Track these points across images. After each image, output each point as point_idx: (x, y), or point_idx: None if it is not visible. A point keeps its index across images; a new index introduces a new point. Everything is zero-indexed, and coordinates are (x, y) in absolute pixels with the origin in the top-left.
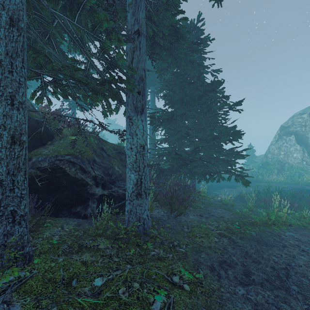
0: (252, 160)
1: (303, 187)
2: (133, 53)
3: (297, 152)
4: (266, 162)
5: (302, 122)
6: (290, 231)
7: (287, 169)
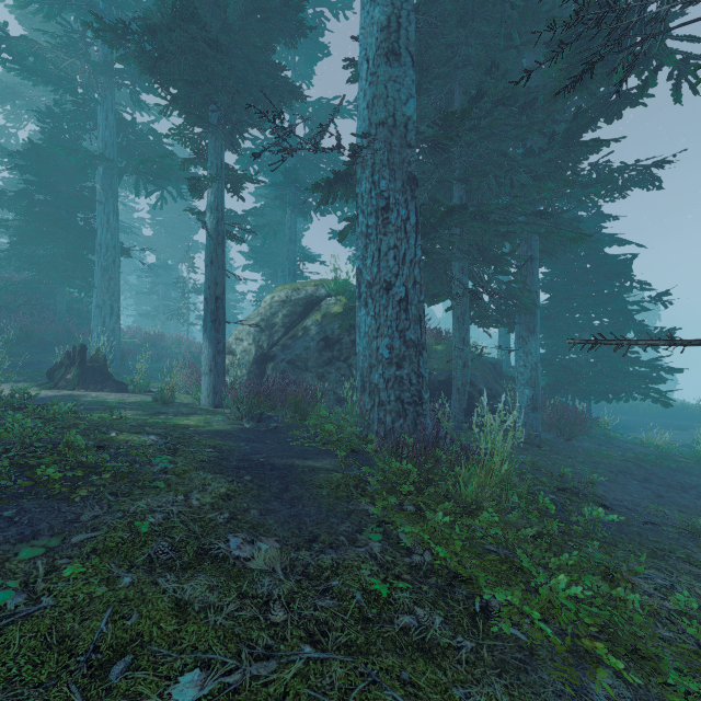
0: None
1: None
2: (527, 278)
3: None
4: None
5: None
6: None
7: None
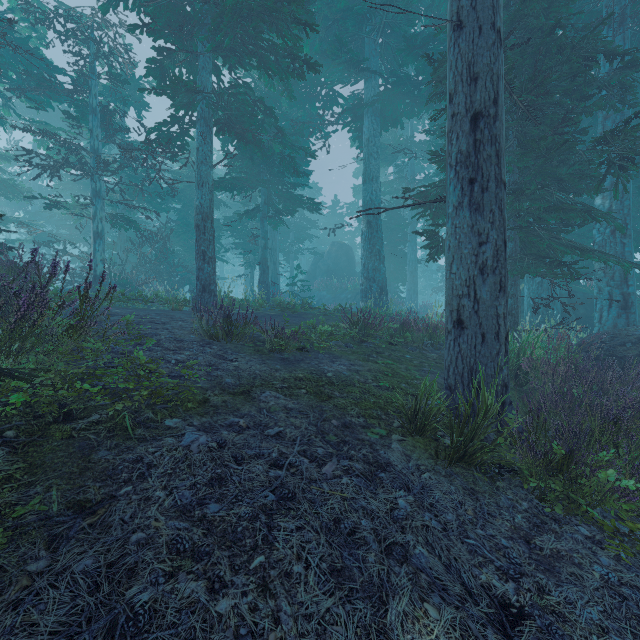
0: None
1: None
2: None
3: None
4: None
5: None
6: None
7: None
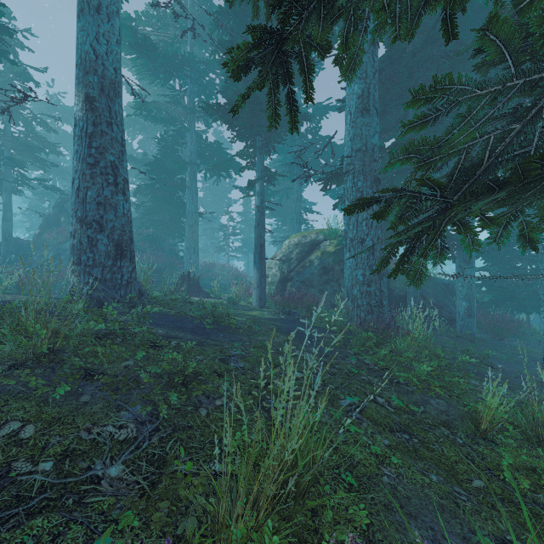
0: None
1: None
2: None
3: None
4: None
5: None
6: None
7: None
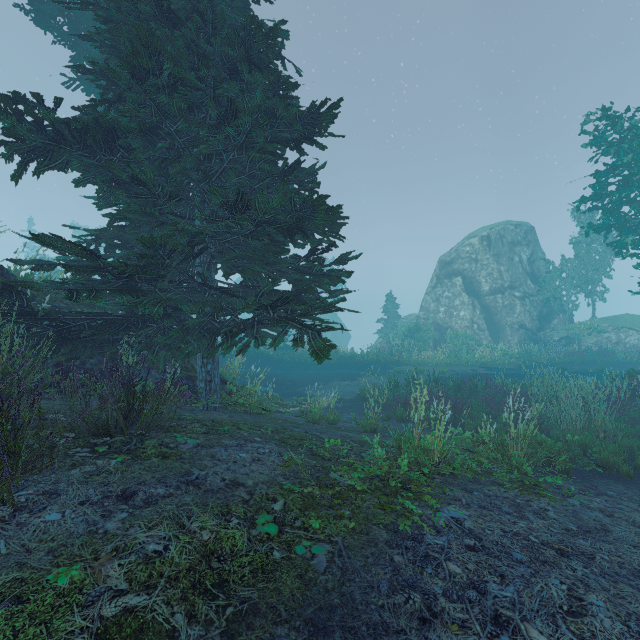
0: (393, 324)
1: (475, 371)
2: None
3: (465, 308)
4: (416, 325)
5: (473, 254)
6: (452, 503)
7: (450, 338)
